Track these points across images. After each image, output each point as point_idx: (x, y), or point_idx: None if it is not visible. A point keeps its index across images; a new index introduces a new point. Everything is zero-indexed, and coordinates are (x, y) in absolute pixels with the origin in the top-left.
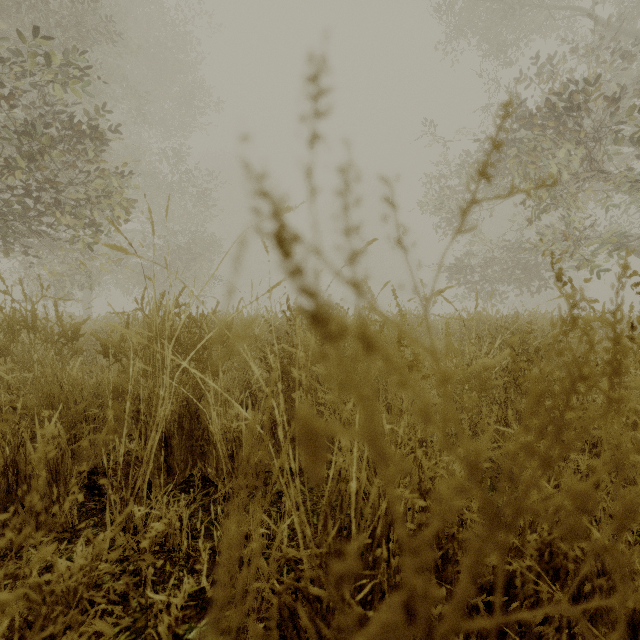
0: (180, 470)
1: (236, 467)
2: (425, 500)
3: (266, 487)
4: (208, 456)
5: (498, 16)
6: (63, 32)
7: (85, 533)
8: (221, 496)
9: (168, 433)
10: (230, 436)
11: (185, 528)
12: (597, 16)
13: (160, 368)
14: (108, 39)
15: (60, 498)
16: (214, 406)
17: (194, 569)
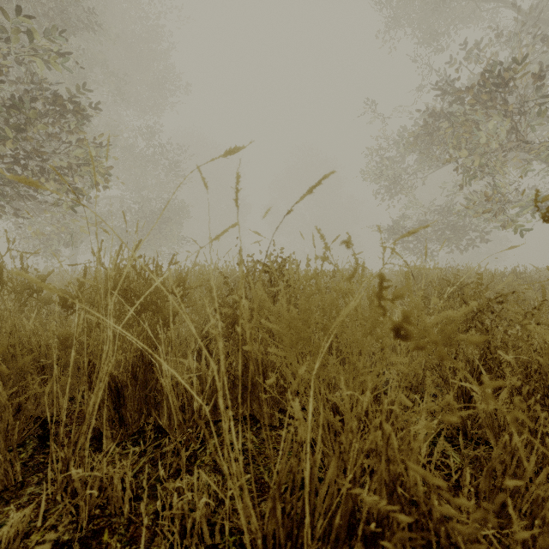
0: (133, 420)
1: (187, 419)
2: (395, 486)
3: (218, 438)
4: (162, 406)
5: (431, 9)
6: (49, 21)
7: (26, 492)
8: (172, 448)
9: (120, 384)
10: (181, 388)
11: (128, 490)
12: (520, 5)
13: (104, 320)
14: (89, 28)
15: (0, 456)
16: (165, 358)
17: (133, 539)
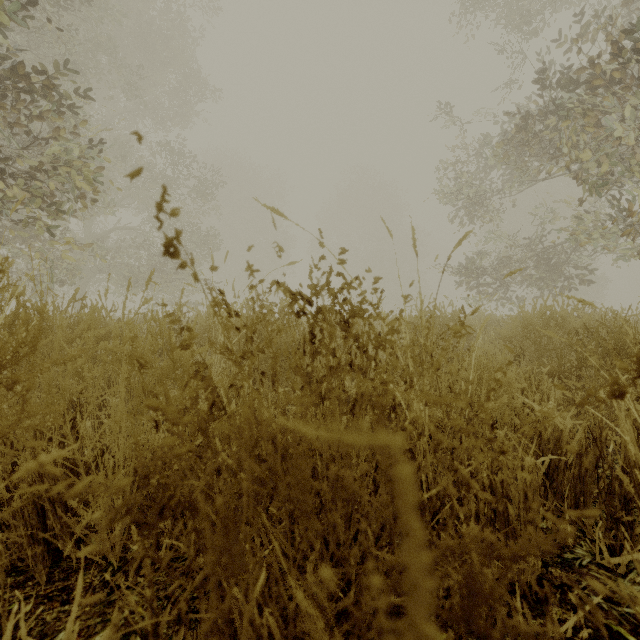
0: None
1: None
2: None
3: None
4: None
5: None
6: None
7: None
8: None
9: None
10: None
11: None
12: None
13: None
14: None
15: None
16: None
17: None
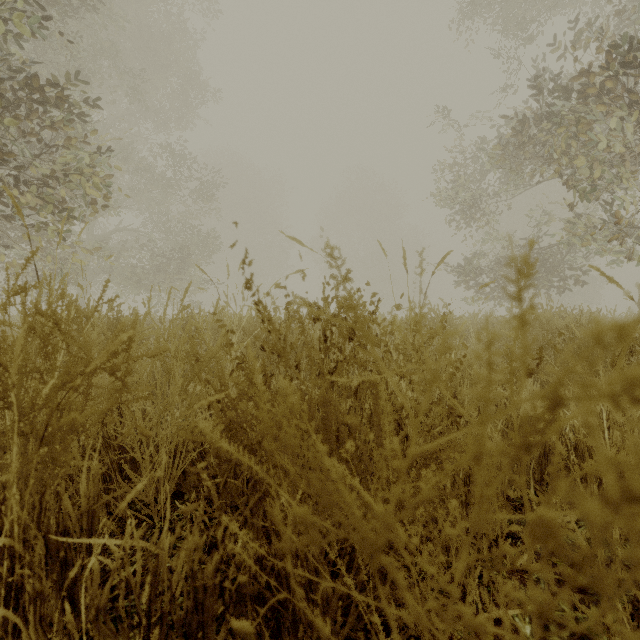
0: None
1: None
2: None
3: None
4: None
5: None
6: None
7: None
8: None
9: None
10: None
11: None
12: None
13: None
14: (89, 7)
15: None
16: None
17: None
